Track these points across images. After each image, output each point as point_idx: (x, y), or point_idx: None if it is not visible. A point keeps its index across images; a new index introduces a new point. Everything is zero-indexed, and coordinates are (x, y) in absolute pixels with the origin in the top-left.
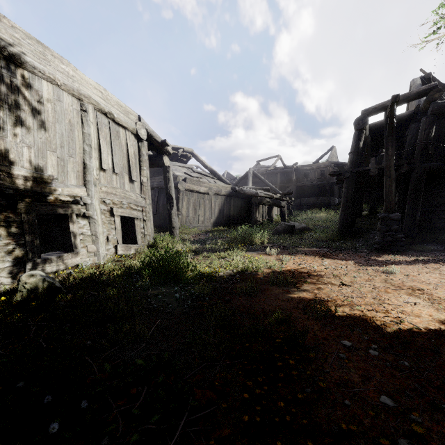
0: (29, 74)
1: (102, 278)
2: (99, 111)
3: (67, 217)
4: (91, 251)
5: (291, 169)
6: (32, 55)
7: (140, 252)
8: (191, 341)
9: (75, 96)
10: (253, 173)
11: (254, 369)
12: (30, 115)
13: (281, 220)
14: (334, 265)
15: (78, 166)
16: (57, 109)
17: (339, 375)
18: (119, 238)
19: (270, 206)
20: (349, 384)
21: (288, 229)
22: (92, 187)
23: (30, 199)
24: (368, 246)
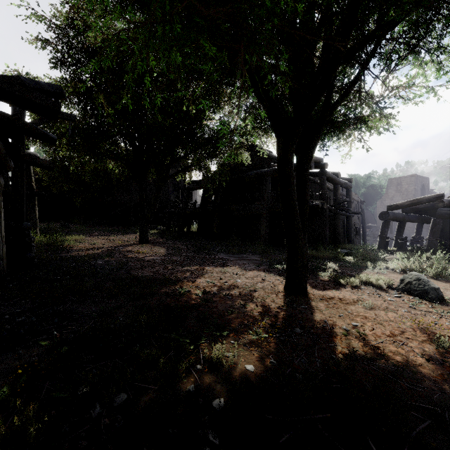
0: None
1: None
2: None
3: None
4: None
5: None
6: None
7: None
8: None
9: None
10: None
11: None
12: None
13: None
14: None
15: None
16: None
17: None
18: None
19: None
20: None
21: None
22: None
23: None
24: None
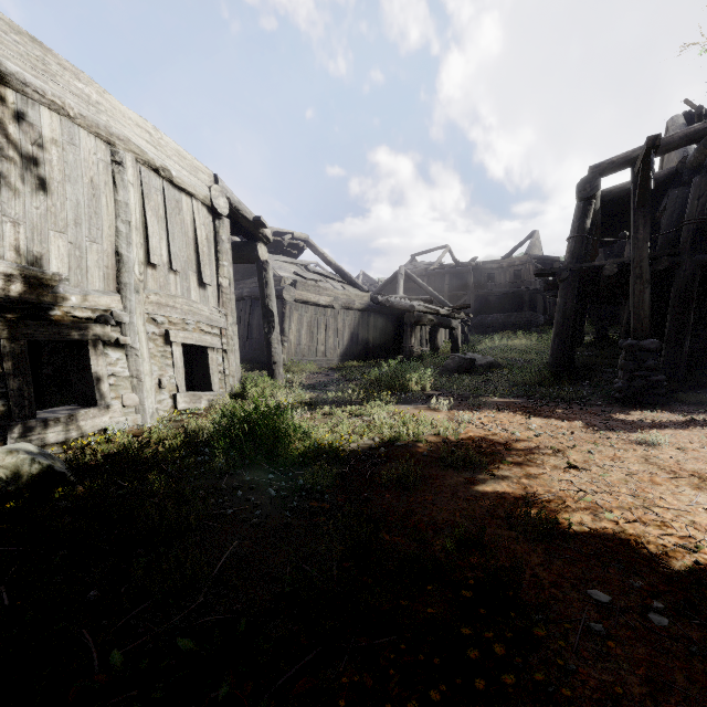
0: (16, 96)
1: (144, 453)
2: (144, 165)
3: (87, 347)
4: (129, 404)
5: (467, 267)
6: (21, 62)
7: (216, 404)
8: (294, 593)
9: (101, 137)
10: (406, 274)
11: (421, 663)
12: (18, 167)
13: (452, 349)
14: (550, 430)
15: (106, 258)
16: (68, 158)
17: (598, 677)
18: (180, 381)
19: (433, 328)
20: (623, 702)
21: (464, 366)
22: (132, 294)
23: (16, 314)
24: (603, 395)
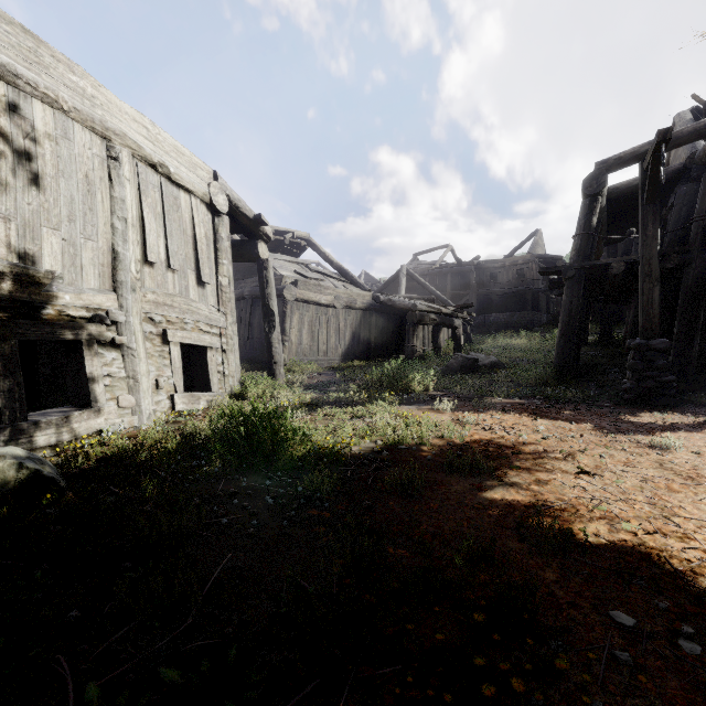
0: (7, 88)
1: (139, 457)
2: (141, 161)
3: (81, 347)
4: (126, 406)
5: (469, 266)
6: (13, 53)
7: (215, 405)
8: (290, 614)
9: (97, 131)
10: (408, 273)
11: (430, 699)
12: (9, 162)
13: (455, 349)
14: (558, 433)
15: (102, 256)
16: (62, 153)
17: None
18: (178, 381)
19: (436, 327)
20: None
21: (467, 366)
22: (129, 293)
23: (7, 313)
24: (610, 395)
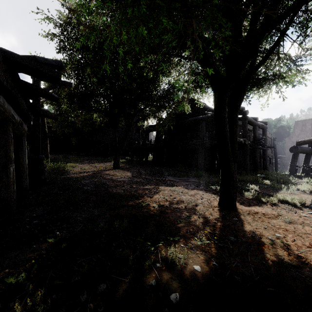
0: None
1: None
2: None
3: None
4: None
5: None
6: None
7: None
8: None
9: None
10: None
11: None
12: None
13: None
14: None
15: None
16: None
17: None
18: None
19: None
20: None
21: None
22: None
23: None
24: None
